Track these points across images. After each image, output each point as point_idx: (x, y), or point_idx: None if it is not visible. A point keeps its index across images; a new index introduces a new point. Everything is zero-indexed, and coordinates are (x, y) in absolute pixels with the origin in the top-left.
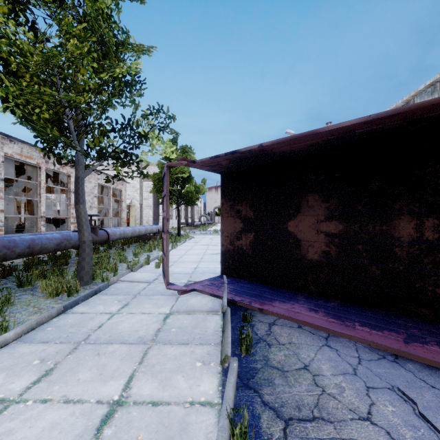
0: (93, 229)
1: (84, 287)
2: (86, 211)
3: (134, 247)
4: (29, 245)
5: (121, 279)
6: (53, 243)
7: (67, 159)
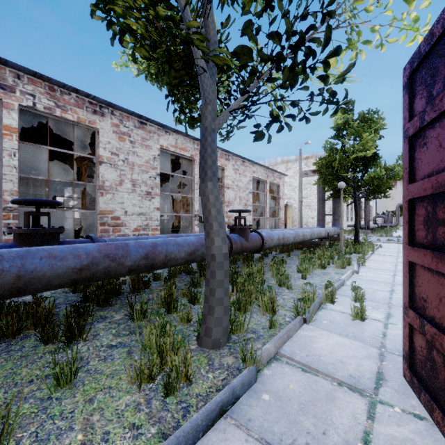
0: (241, 231)
1: (210, 352)
2: (219, 195)
3: (295, 257)
4: (146, 254)
5: (284, 350)
6: (184, 251)
7: (220, 149)
